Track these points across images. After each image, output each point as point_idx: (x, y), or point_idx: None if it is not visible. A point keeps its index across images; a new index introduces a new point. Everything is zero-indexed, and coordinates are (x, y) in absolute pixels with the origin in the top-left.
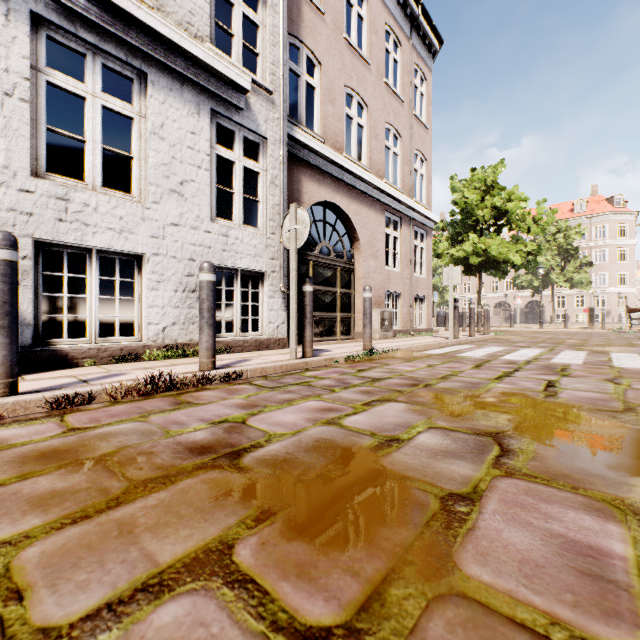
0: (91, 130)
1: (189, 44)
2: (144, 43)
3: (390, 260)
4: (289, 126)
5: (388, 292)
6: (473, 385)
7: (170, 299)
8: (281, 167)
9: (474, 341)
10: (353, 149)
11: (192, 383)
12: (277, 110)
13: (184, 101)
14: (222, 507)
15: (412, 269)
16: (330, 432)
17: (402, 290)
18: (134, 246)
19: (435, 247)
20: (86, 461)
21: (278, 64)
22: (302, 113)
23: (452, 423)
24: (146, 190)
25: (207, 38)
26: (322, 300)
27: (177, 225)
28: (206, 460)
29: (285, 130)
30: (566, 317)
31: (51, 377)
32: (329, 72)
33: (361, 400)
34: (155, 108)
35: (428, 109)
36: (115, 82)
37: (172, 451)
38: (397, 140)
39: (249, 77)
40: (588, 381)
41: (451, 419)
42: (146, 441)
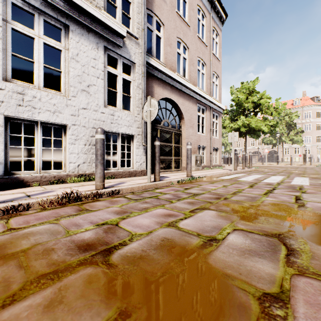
0: (37, 56)
1: (92, 10)
2: (67, 9)
3: (200, 129)
4: (147, 57)
5: (199, 146)
6: (252, 198)
7: (82, 149)
8: (142, 78)
9: (245, 171)
10: (181, 70)
11: (90, 197)
12: (140, 48)
13: (89, 41)
14: (89, 307)
15: (211, 134)
16: (171, 233)
17: (206, 145)
18: (61, 120)
19: (222, 123)
20: (6, 257)
21: (141, 23)
22: (154, 51)
23: (247, 226)
24: (68, 89)
25: (102, 8)
26: (164, 150)
27: (86, 109)
28: (87, 256)
29: (145, 59)
30: (291, 159)
31: (11, 193)
32: (168, 29)
33: (188, 208)
34: (73, 45)
35: (220, 50)
36: (55, 35)
37: (66, 248)
38: (204, 66)
39: (125, 29)
40: (319, 196)
41: (246, 223)
42: (52, 239)
